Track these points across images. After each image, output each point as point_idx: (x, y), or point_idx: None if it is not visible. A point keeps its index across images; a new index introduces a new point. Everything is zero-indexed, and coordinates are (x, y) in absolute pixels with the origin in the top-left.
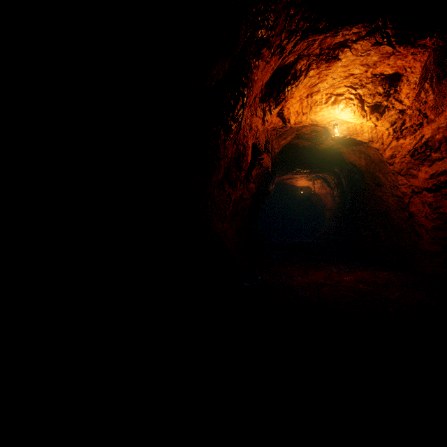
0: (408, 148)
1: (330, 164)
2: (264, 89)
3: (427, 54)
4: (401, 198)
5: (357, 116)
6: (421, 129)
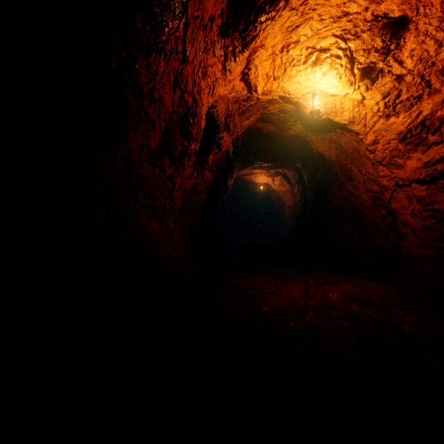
0: (400, 129)
1: (292, 158)
2: (226, 12)
3: None
4: (377, 193)
5: (343, 82)
6: (419, 103)
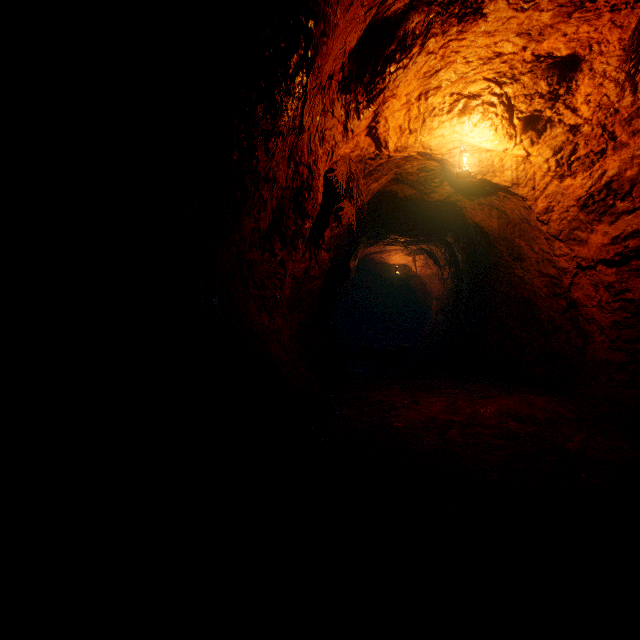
0: (579, 193)
1: (440, 229)
2: (347, 65)
3: (639, 10)
4: (555, 279)
5: (500, 136)
6: (602, 161)
